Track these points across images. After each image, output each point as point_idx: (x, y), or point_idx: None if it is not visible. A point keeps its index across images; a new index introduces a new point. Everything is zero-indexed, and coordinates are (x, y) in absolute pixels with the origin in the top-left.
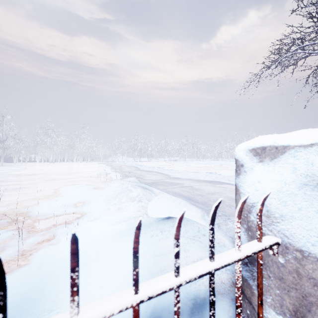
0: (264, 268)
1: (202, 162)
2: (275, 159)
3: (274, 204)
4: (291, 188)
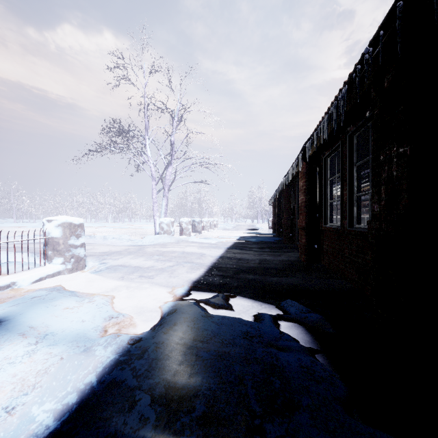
0: (49, 244)
1: (28, 224)
2: (51, 222)
3: (50, 231)
4: (53, 227)
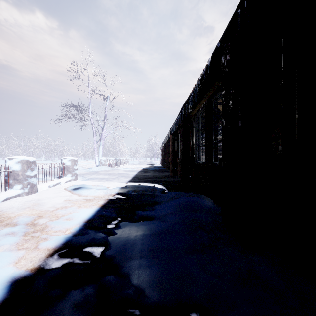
0: (65, 168)
1: None
2: (65, 159)
3: (65, 163)
4: (67, 161)
